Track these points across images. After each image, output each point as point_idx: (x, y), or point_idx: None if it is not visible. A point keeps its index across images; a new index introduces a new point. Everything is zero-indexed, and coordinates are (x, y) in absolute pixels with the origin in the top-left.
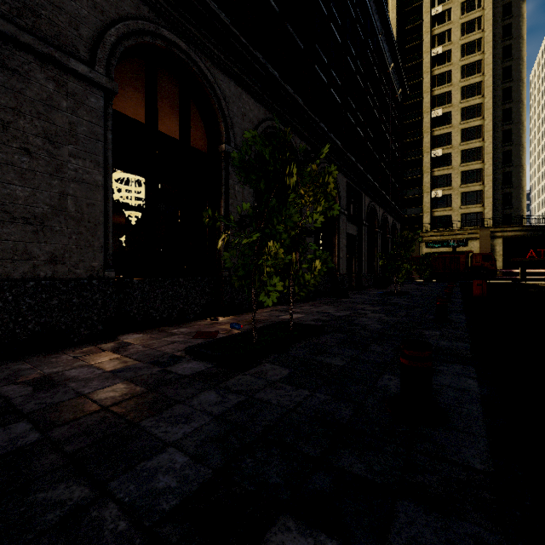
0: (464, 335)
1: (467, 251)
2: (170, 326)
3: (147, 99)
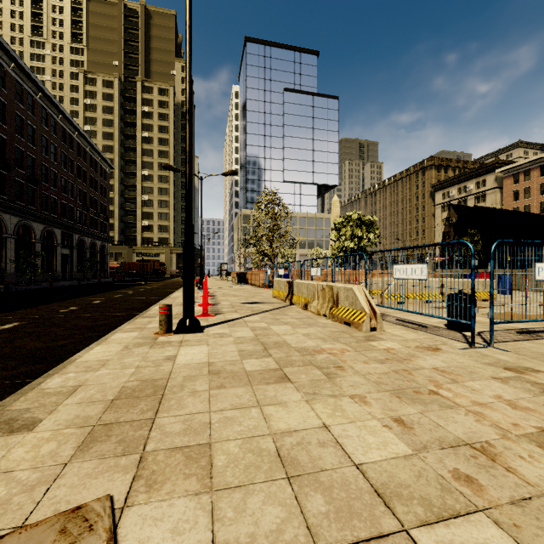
0: (77, 284)
1: (152, 261)
2: None
3: None
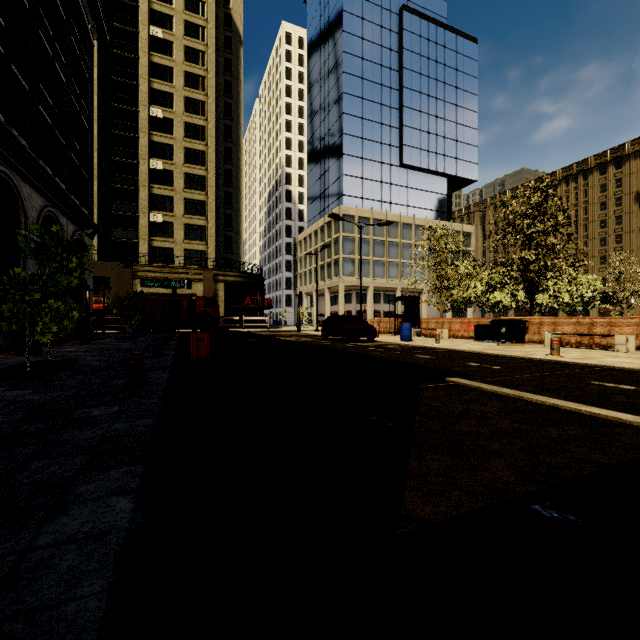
0: None
1: (191, 294)
2: None
3: None
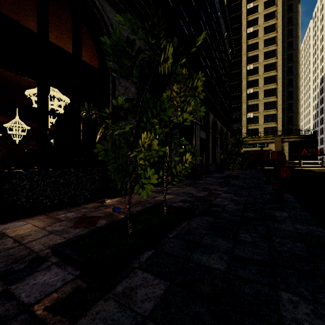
0: (309, 217)
1: (269, 150)
2: (61, 210)
3: (39, 11)
